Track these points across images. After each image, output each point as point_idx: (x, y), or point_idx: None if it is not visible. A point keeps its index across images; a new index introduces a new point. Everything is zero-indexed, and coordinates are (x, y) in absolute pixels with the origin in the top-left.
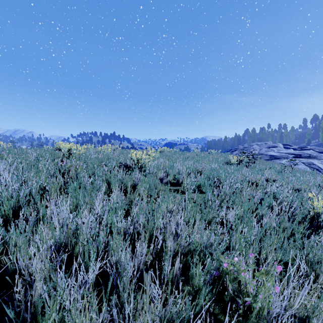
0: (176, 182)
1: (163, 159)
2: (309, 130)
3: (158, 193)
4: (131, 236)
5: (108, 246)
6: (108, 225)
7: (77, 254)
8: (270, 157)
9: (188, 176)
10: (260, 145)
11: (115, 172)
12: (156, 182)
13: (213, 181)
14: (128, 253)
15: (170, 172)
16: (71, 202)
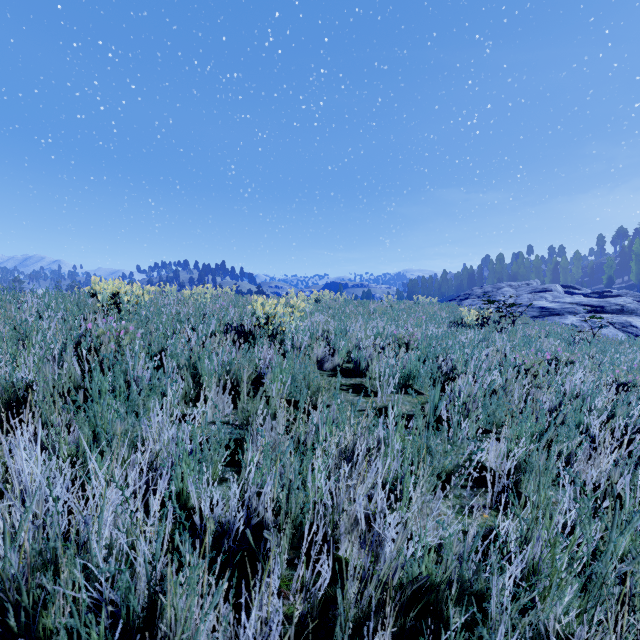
0: (353, 367)
1: (322, 315)
2: (610, 259)
3: (314, 395)
4: (242, 535)
5: (159, 596)
6: (169, 514)
7: (49, 636)
8: (541, 312)
9: (381, 354)
10: (516, 288)
11: (214, 345)
12: (309, 371)
13: (436, 366)
14: (221, 627)
15: (339, 346)
16: (89, 427)
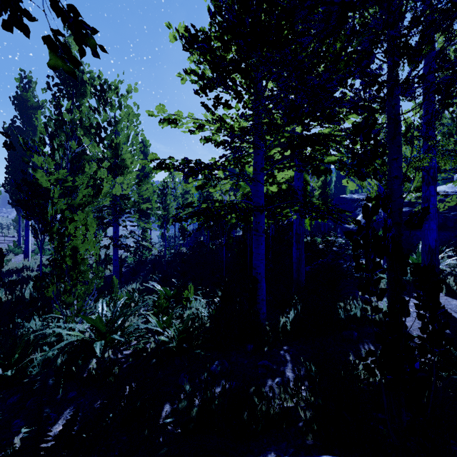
0: None
1: None
2: None
3: None
4: None
5: None
6: None
7: None
8: None
9: None
10: None
11: None
12: None
13: None
14: None
15: None
16: None
